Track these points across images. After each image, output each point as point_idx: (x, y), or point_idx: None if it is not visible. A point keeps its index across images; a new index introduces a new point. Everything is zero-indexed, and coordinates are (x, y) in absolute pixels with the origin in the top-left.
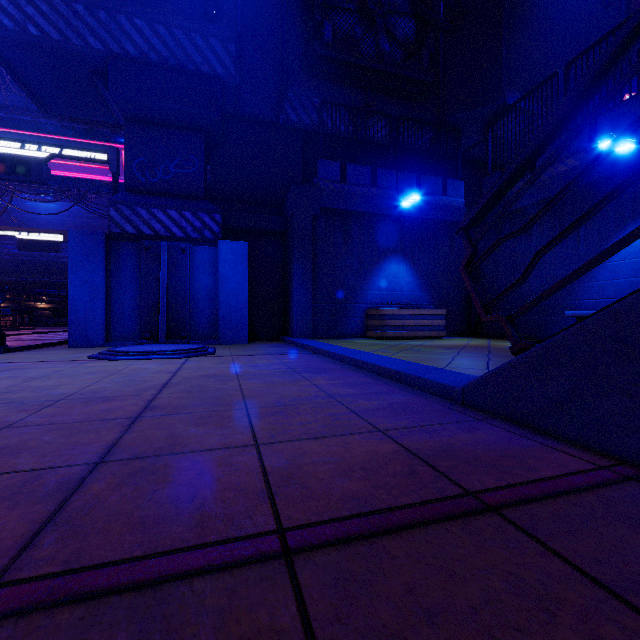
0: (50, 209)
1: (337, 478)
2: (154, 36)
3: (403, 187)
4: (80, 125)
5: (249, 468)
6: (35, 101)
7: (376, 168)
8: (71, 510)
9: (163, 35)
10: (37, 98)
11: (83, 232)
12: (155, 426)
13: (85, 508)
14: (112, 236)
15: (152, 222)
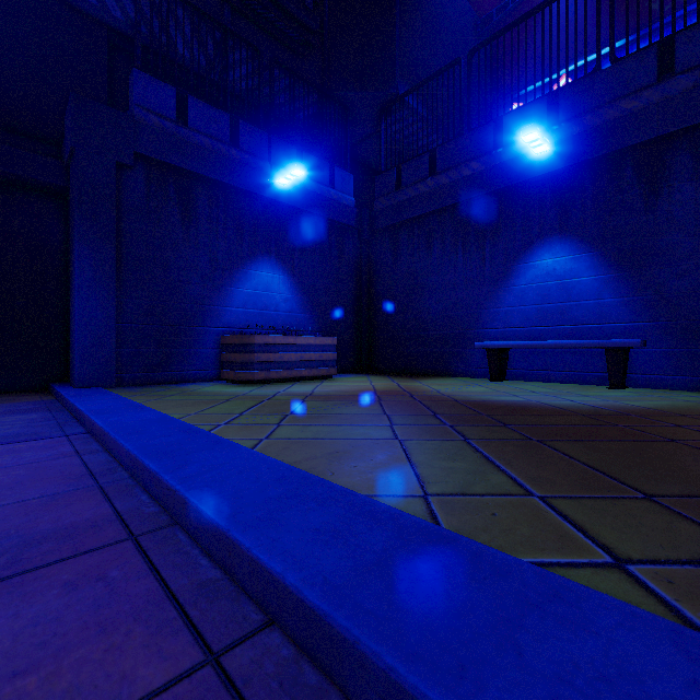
0: None
1: None
2: None
3: (279, 161)
4: None
5: None
6: None
7: (238, 120)
8: None
9: None
10: None
11: None
12: None
13: None
14: None
15: None
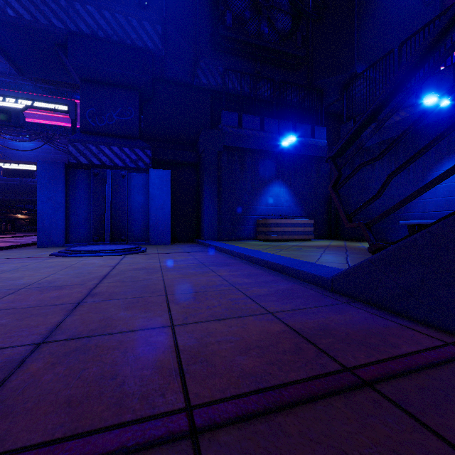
0: (27, 147)
1: (237, 356)
2: (101, 19)
3: (283, 131)
4: (49, 86)
5: (165, 347)
6: (13, 66)
7: (264, 117)
8: (7, 390)
9: (108, 18)
10: (15, 64)
11: (48, 162)
12: (93, 310)
13: (20, 387)
14: (70, 165)
15: (100, 155)
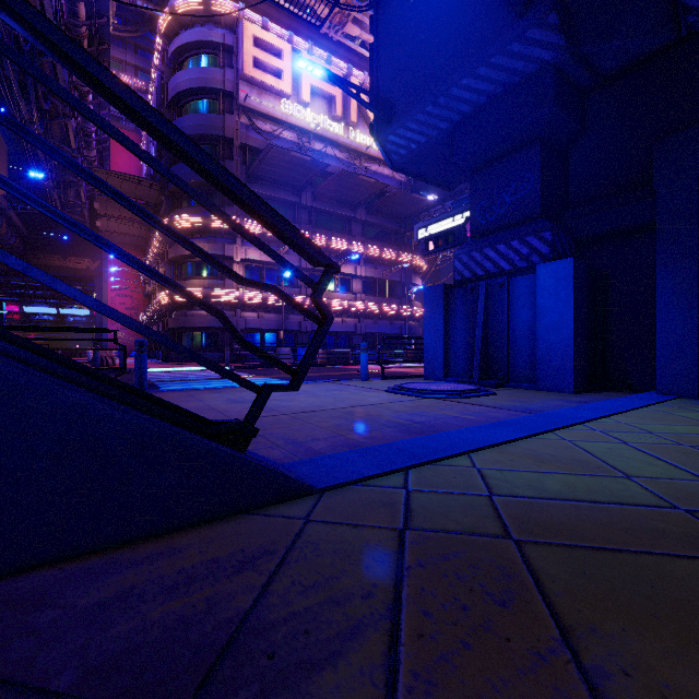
0: None
1: None
2: (478, 82)
3: None
4: None
5: None
6: (440, 187)
7: None
8: None
9: (484, 74)
10: (441, 184)
11: (431, 287)
12: None
13: None
14: (454, 284)
15: (483, 262)
